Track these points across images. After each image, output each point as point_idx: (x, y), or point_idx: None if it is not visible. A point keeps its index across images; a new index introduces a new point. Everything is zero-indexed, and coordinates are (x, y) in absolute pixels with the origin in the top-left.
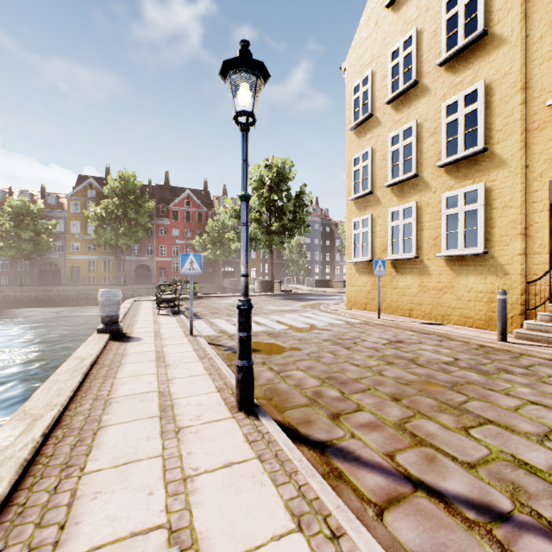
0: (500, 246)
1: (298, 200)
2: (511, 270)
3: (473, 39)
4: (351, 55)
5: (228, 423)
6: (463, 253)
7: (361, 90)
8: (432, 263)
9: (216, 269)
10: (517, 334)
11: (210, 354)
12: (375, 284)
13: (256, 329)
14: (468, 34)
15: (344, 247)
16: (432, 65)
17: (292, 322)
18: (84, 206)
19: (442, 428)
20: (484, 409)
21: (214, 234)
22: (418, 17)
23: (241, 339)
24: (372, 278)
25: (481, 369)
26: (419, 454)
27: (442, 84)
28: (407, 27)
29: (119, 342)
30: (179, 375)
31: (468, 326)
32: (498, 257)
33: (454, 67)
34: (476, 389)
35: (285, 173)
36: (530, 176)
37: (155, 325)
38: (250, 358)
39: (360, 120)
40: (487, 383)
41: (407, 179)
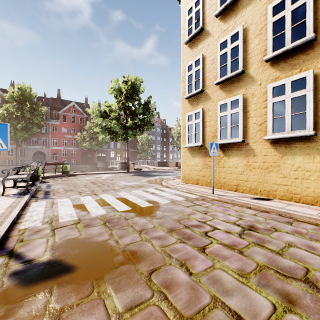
0: None
1: (146, 106)
2: None
3: None
4: None
5: None
6: (292, 135)
7: (194, 11)
8: (258, 145)
9: (93, 155)
10: None
11: None
12: (206, 164)
13: (95, 213)
14: None
15: (175, 142)
16: None
17: (137, 199)
18: None
19: None
20: None
21: (91, 131)
22: None
23: None
24: (203, 159)
25: None
26: None
27: None
28: None
29: None
30: None
31: (295, 201)
32: None
33: None
34: None
35: (136, 87)
36: None
37: None
38: None
39: (194, 33)
40: None
41: (234, 76)
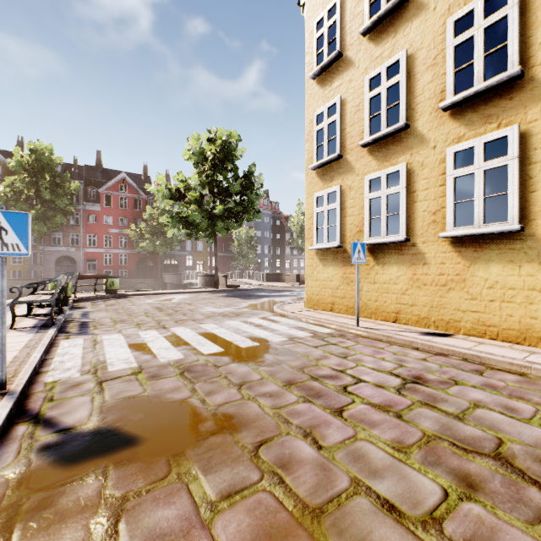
0: None
1: (247, 181)
2: None
3: None
4: None
5: None
6: (486, 230)
7: (327, 24)
8: (430, 247)
9: (157, 262)
10: None
11: None
12: (346, 277)
13: (166, 358)
14: None
15: (295, 241)
16: None
17: (233, 336)
18: None
19: None
20: None
21: (153, 222)
22: None
23: None
24: (341, 269)
25: None
26: None
27: None
28: None
29: None
30: None
31: (490, 338)
32: None
33: None
34: None
35: (230, 148)
36: None
37: None
38: None
39: (326, 61)
40: None
41: (393, 133)
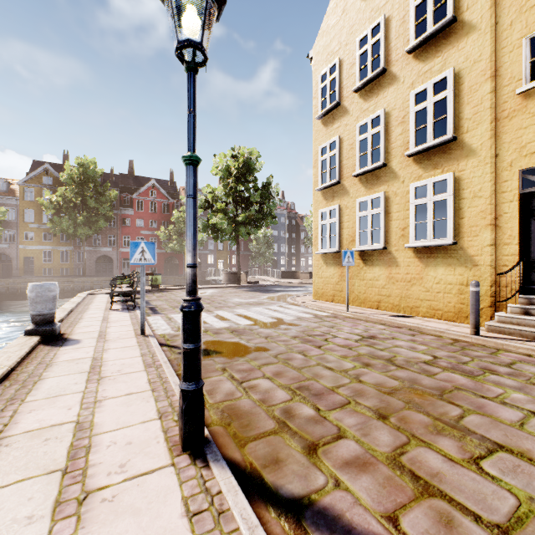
0: (470, 236)
1: (265, 191)
2: (481, 261)
3: (442, 25)
4: (318, 43)
5: (163, 478)
6: (432, 243)
7: (329, 79)
8: (400, 254)
9: (182, 260)
10: (488, 327)
11: (160, 360)
12: (343, 275)
13: (219, 326)
14: (437, 21)
15: (309, 240)
16: (400, 52)
17: (258, 316)
18: (38, 193)
19: (446, 461)
20: (486, 426)
21: (180, 225)
22: (386, 4)
23: (185, 353)
24: (339, 269)
25: (465, 369)
26: (430, 512)
27: (411, 72)
28: (375, 14)
29: (50, 347)
30: (113, 393)
31: (437, 318)
32: (468, 248)
33: (422, 55)
34: (468, 397)
35: (251, 164)
36: (500, 165)
37: (103, 323)
38: (199, 377)
39: (328, 108)
40: (477, 388)
41: (375, 169)
